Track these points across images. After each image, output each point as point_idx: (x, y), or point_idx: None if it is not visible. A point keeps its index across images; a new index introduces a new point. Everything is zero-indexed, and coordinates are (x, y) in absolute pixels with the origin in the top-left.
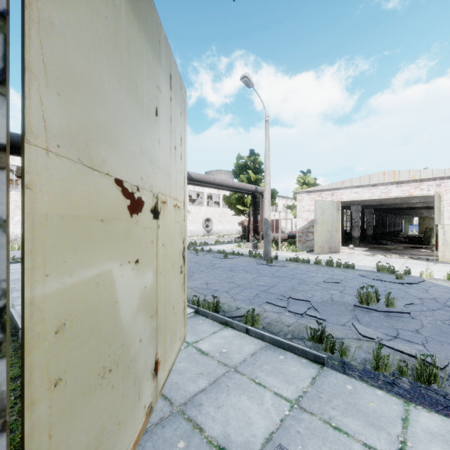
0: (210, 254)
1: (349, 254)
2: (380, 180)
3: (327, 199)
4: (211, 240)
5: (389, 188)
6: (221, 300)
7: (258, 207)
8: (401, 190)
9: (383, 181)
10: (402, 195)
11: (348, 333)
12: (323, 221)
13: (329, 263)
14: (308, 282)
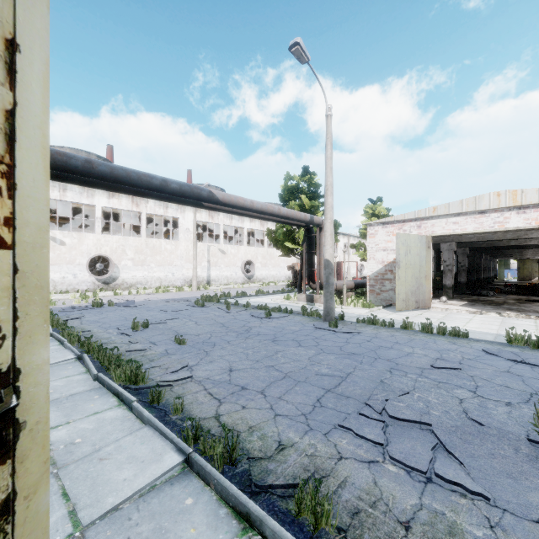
0: (247, 310)
1: (445, 310)
2: (493, 204)
3: (411, 233)
4: (252, 289)
5: (505, 215)
6: (248, 417)
7: (314, 244)
8: (524, 218)
9: (497, 205)
10: (526, 225)
11: None
12: (408, 263)
13: (426, 328)
14: (404, 367)
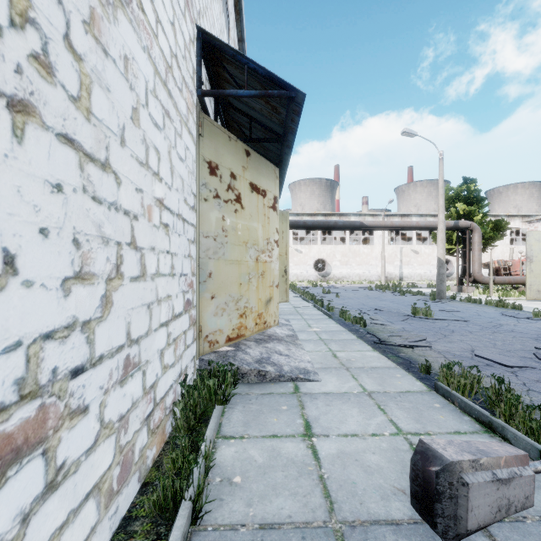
0: (396, 293)
1: None
2: None
3: None
4: None
5: None
6: (336, 306)
7: (469, 244)
8: None
9: None
10: None
11: (368, 318)
12: None
13: (495, 303)
14: None
